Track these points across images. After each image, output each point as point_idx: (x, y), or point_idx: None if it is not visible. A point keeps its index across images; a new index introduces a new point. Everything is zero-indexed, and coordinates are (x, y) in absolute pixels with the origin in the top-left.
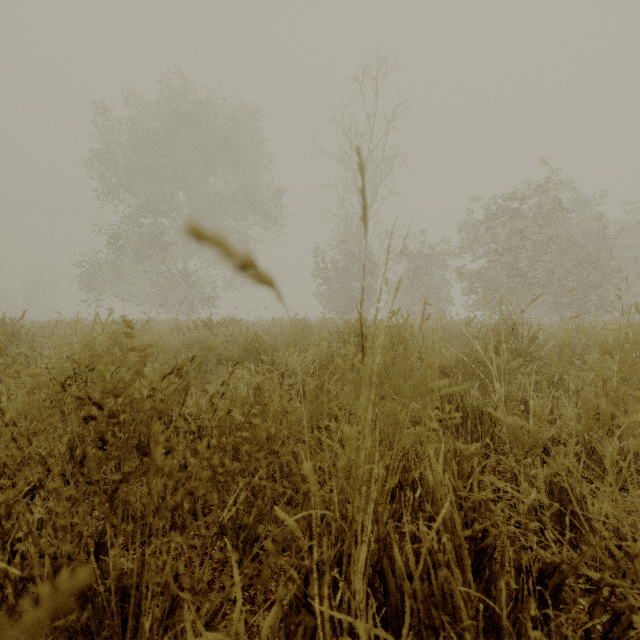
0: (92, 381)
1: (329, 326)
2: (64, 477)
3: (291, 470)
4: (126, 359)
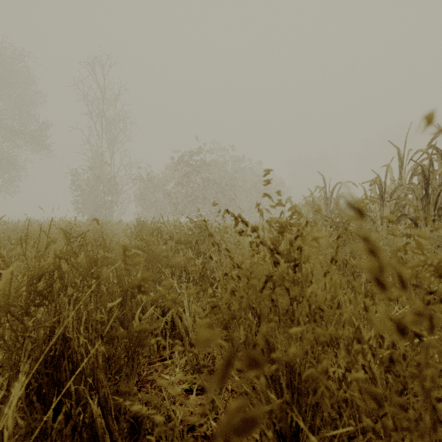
0: None
1: None
2: None
3: None
4: None
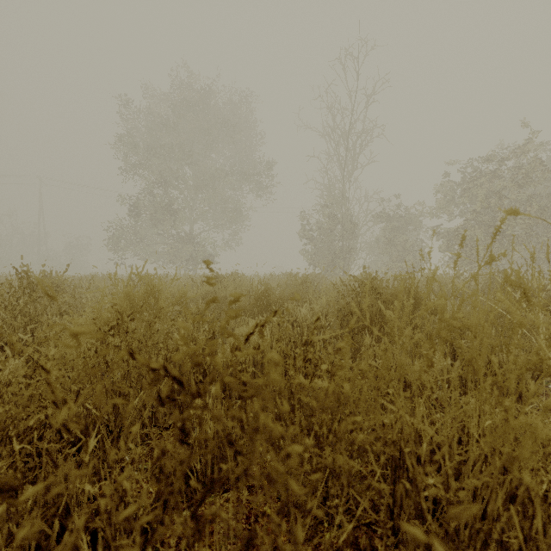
0: (134, 332)
1: (318, 280)
2: (108, 428)
3: (413, 466)
4: (160, 309)
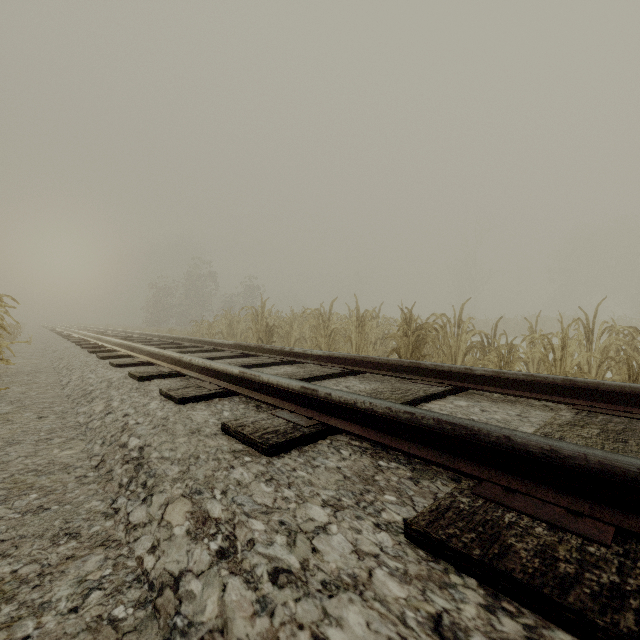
0: None
1: None
2: None
3: None
4: None
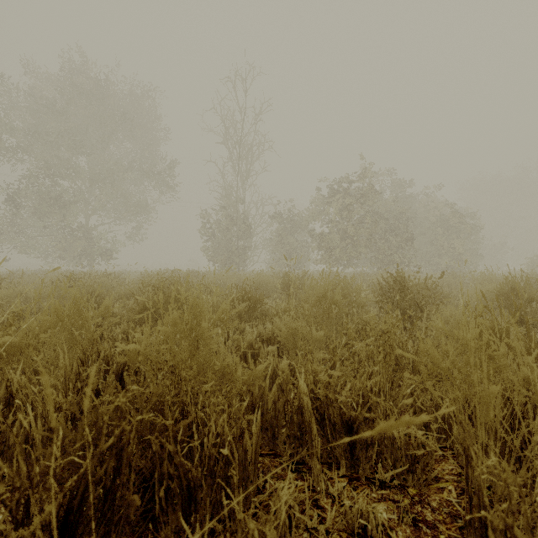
0: None
1: (199, 277)
2: None
3: None
4: None
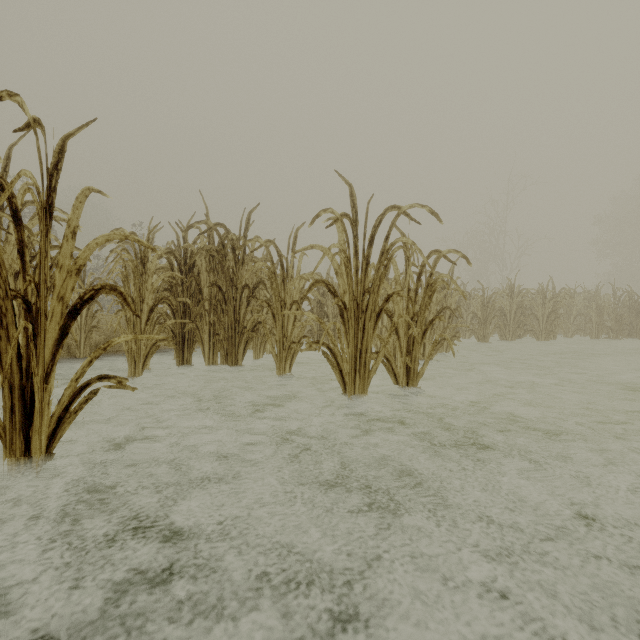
0: None
1: None
2: None
3: None
4: None
